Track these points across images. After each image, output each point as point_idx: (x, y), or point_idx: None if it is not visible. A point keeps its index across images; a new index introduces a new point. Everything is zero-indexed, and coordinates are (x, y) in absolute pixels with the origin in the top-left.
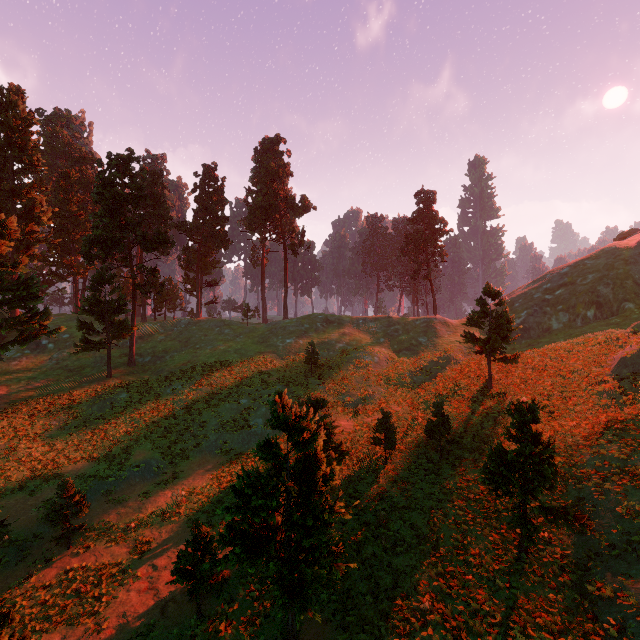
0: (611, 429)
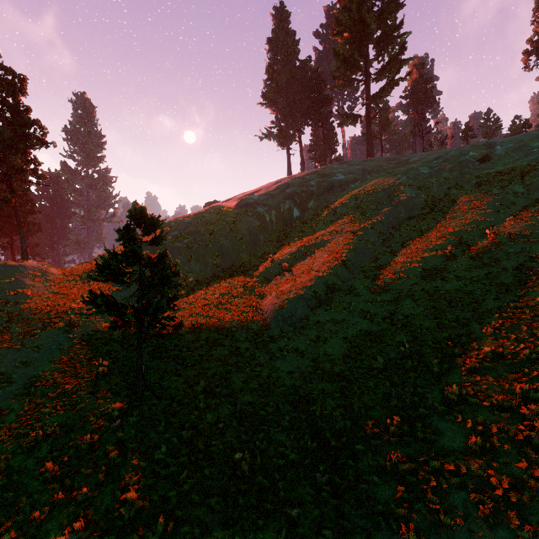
0: (360, 439)
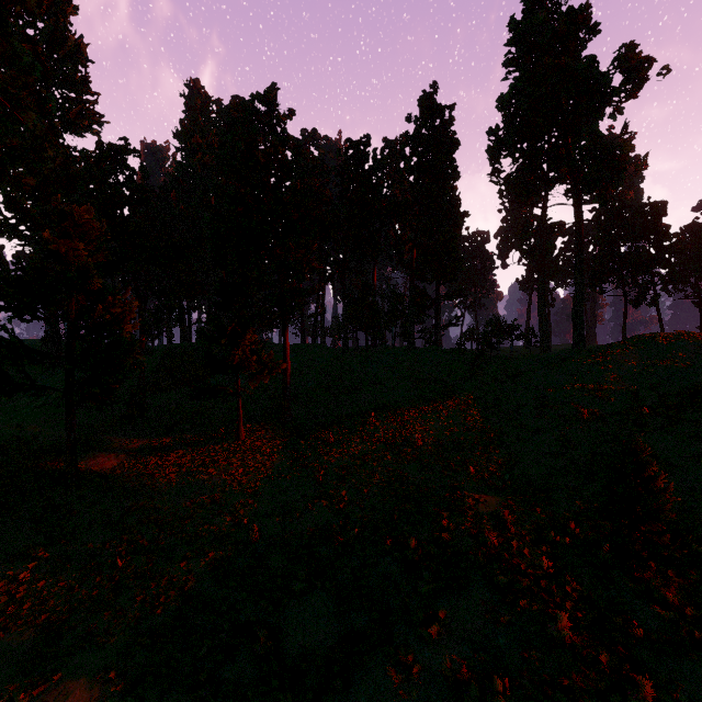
0: None
